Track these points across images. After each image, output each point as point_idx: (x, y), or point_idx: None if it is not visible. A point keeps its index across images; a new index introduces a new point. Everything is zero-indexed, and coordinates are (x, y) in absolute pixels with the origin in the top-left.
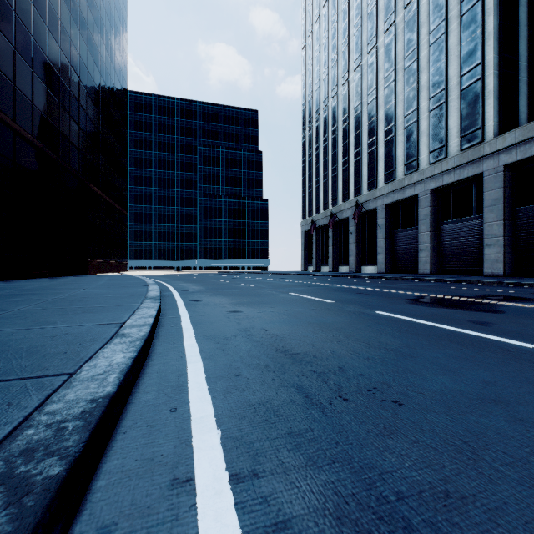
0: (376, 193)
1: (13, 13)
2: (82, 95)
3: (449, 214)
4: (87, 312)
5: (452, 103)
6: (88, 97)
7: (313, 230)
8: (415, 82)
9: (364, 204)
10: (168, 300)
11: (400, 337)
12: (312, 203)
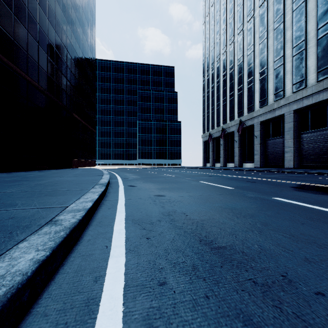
0: (253, 114)
1: (27, 9)
2: (68, 59)
3: (307, 127)
4: (48, 195)
5: (310, 49)
6: (72, 61)
7: (210, 140)
8: (282, 37)
9: (244, 122)
10: (114, 186)
11: (319, 227)
12: (209, 122)
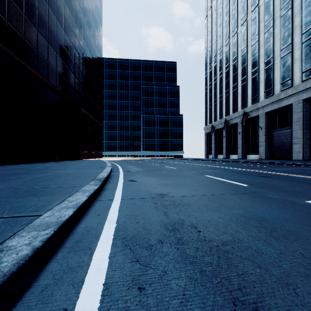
0: (258, 105)
1: (37, 10)
2: (76, 57)
3: None
4: (31, 195)
5: None
6: (80, 58)
7: (212, 132)
8: (290, 24)
9: (248, 113)
10: (113, 180)
11: None
12: (211, 115)
